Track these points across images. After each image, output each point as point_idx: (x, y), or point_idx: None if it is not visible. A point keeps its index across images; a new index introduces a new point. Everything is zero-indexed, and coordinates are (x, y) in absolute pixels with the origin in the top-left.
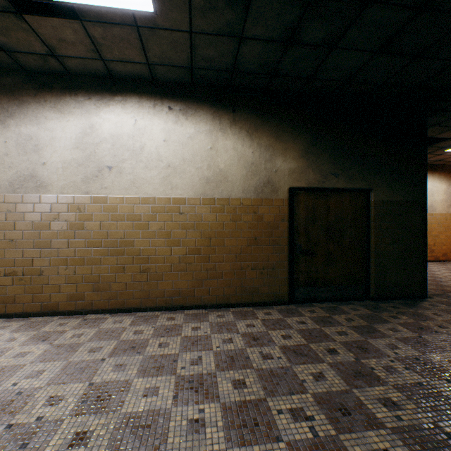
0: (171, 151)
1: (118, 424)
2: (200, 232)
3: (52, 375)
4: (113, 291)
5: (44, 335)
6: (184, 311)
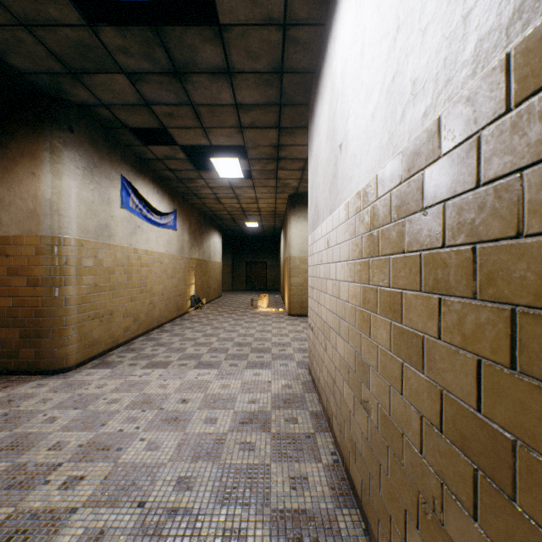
0: None
1: None
2: (503, 317)
3: (137, 460)
4: (342, 414)
5: (259, 417)
6: None
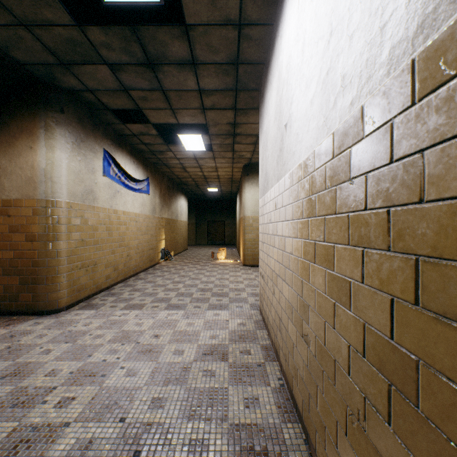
0: None
1: None
2: (409, 265)
3: (118, 384)
4: (287, 346)
5: (219, 349)
6: None
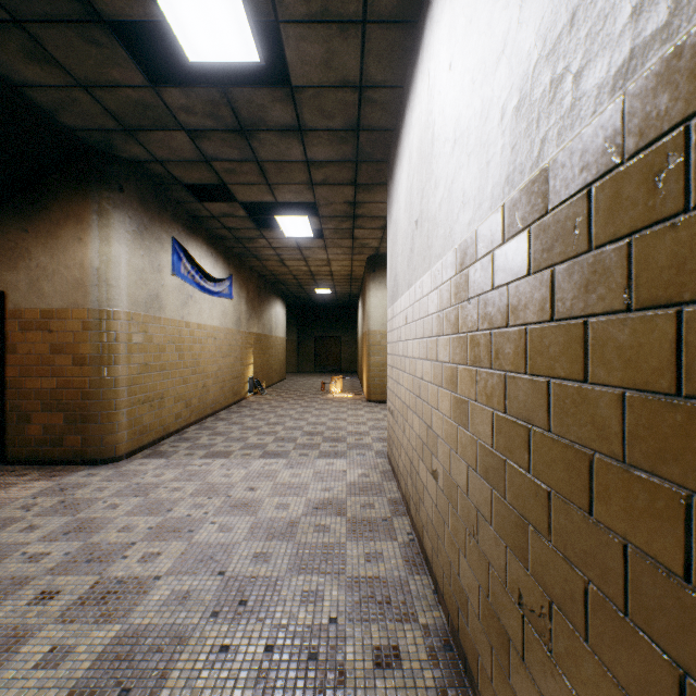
0: (457, 83)
1: (26, 626)
2: (501, 380)
3: (211, 540)
4: (418, 492)
5: (334, 503)
6: (456, 694)
